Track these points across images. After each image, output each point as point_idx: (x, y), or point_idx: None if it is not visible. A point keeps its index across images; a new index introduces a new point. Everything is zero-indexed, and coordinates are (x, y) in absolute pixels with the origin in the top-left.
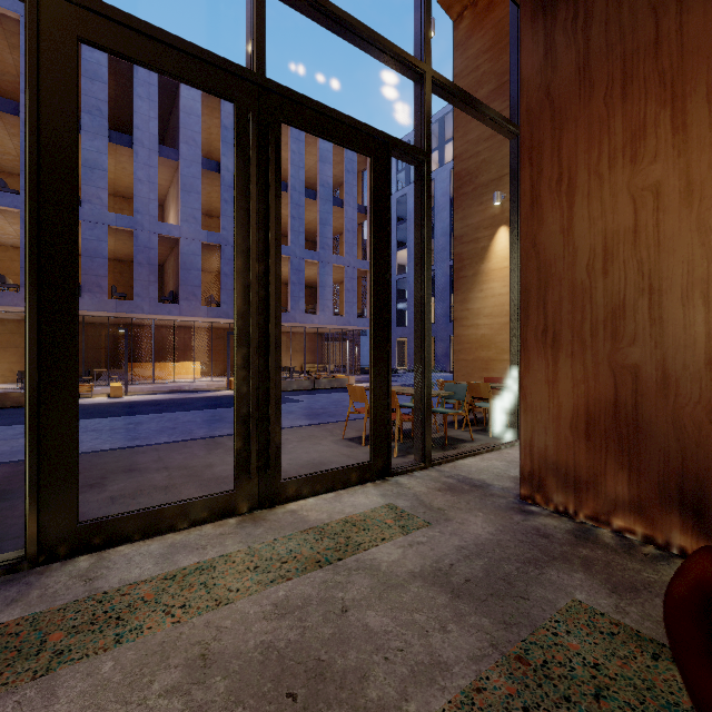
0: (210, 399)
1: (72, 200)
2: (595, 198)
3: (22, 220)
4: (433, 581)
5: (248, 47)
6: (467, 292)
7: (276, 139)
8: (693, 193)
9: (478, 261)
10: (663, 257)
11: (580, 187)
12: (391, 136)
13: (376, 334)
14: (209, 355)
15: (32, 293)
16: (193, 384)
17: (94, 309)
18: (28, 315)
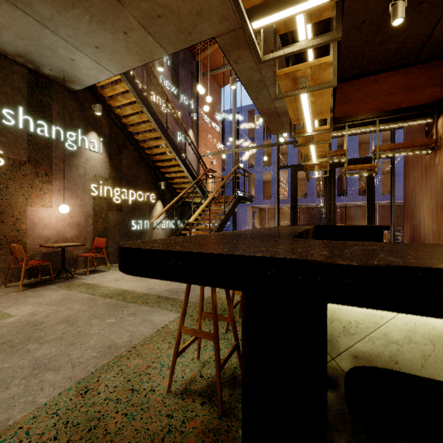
0: None
1: (296, 197)
2: (410, 178)
3: (289, 173)
4: None
5: None
6: None
7: (334, 173)
8: (418, 181)
9: None
10: (416, 196)
11: (409, 175)
12: None
13: (368, 215)
14: None
15: (291, 212)
16: None
17: (311, 202)
18: (291, 215)
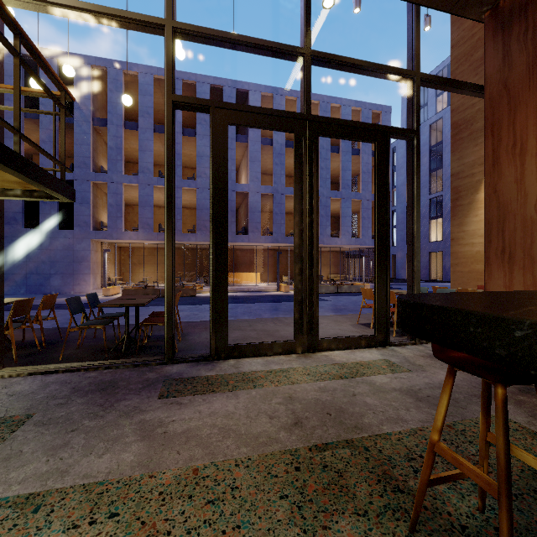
0: (268, 297)
1: (226, 198)
2: None
3: None
4: (406, 393)
5: (301, 100)
6: (463, 217)
7: (316, 147)
8: None
9: (473, 192)
10: None
11: (529, 150)
12: (388, 127)
13: (378, 254)
14: (265, 268)
15: (213, 241)
16: (256, 287)
17: (202, 241)
18: (211, 251)
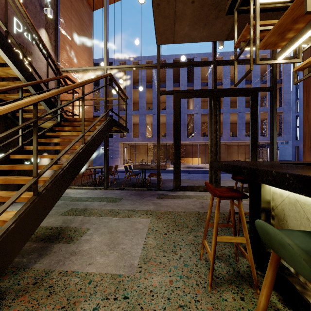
0: (204, 171)
1: (179, 128)
2: None
3: (153, 117)
4: None
5: (212, 82)
6: None
7: (219, 102)
8: None
9: None
10: None
11: None
12: (257, 87)
13: (251, 149)
14: (204, 155)
15: (174, 145)
16: (198, 165)
17: (169, 141)
18: (174, 148)
